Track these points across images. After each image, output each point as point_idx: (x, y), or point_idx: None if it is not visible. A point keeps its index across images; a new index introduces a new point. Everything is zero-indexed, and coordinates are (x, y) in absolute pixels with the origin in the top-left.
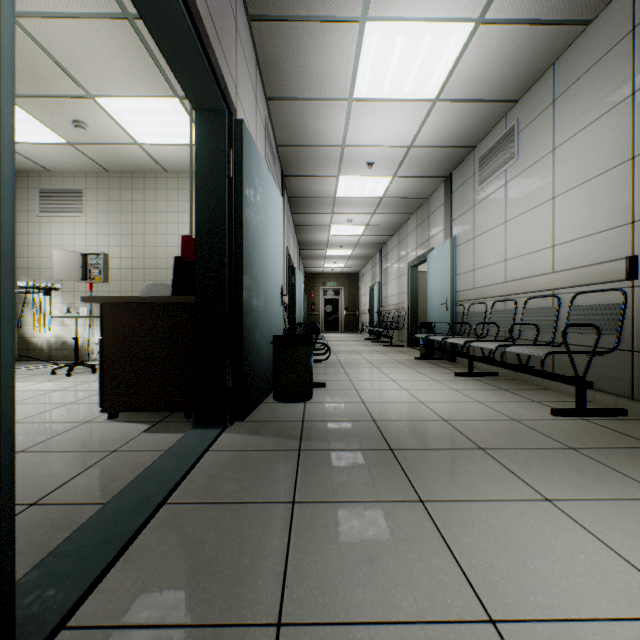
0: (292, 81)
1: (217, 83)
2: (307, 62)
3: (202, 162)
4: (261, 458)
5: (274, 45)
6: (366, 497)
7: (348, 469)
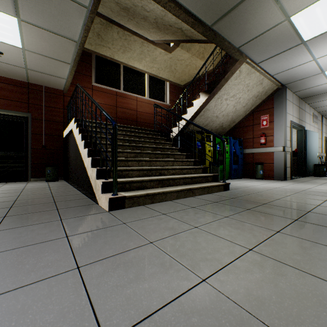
0: (320, 105)
1: (301, 128)
2: (324, 103)
3: (298, 137)
4: (309, 178)
5: (314, 104)
6: (324, 180)
7: (323, 179)
